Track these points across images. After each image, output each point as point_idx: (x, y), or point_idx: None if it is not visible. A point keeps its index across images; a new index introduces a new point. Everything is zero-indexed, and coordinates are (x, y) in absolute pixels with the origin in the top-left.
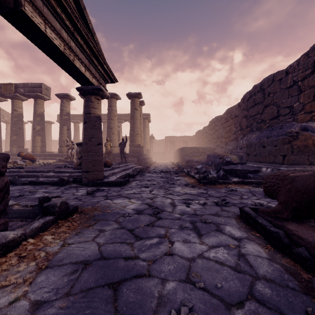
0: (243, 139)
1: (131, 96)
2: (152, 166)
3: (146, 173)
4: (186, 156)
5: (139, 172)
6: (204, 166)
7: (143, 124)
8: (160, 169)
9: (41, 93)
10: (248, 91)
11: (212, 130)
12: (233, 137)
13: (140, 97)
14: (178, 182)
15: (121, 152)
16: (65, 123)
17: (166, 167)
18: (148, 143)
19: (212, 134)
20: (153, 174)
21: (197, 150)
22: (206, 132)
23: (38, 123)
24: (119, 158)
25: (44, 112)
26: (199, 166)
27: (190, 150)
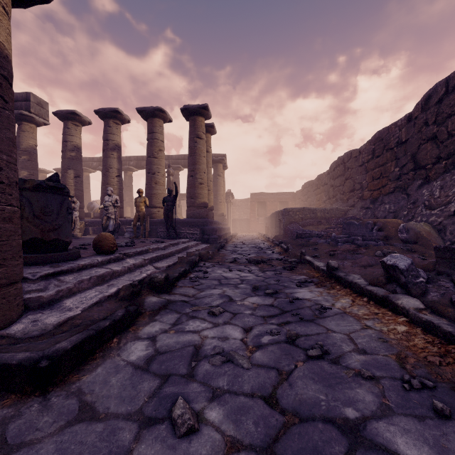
0: (430, 186)
1: (190, 113)
2: (230, 244)
3: (213, 265)
4: (294, 224)
5: (193, 265)
6: (349, 246)
7: (215, 171)
8: (246, 252)
9: (28, 111)
10: (443, 80)
11: (338, 177)
12: (392, 185)
13: (206, 115)
14: (337, 335)
15: (167, 216)
16: (70, 164)
17: (255, 245)
18: (223, 204)
19: (338, 185)
20: (231, 271)
21: (313, 214)
22: (325, 183)
23: (24, 166)
24: (165, 229)
25: (36, 147)
26: (397, 259)
27: (299, 214)
